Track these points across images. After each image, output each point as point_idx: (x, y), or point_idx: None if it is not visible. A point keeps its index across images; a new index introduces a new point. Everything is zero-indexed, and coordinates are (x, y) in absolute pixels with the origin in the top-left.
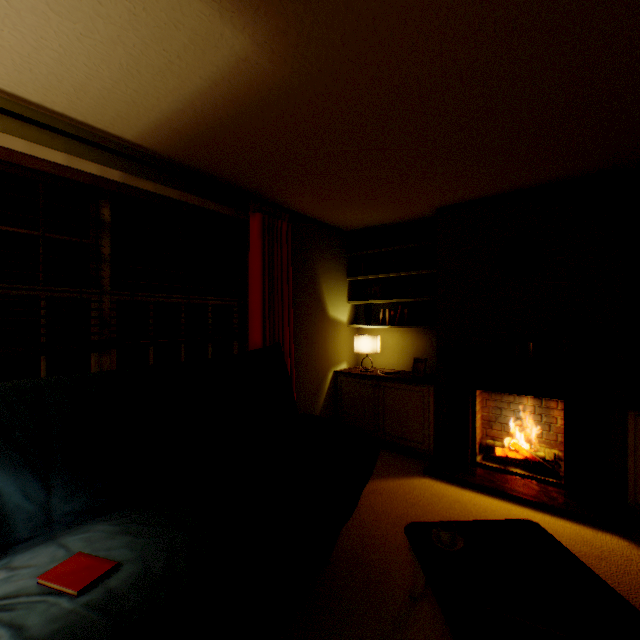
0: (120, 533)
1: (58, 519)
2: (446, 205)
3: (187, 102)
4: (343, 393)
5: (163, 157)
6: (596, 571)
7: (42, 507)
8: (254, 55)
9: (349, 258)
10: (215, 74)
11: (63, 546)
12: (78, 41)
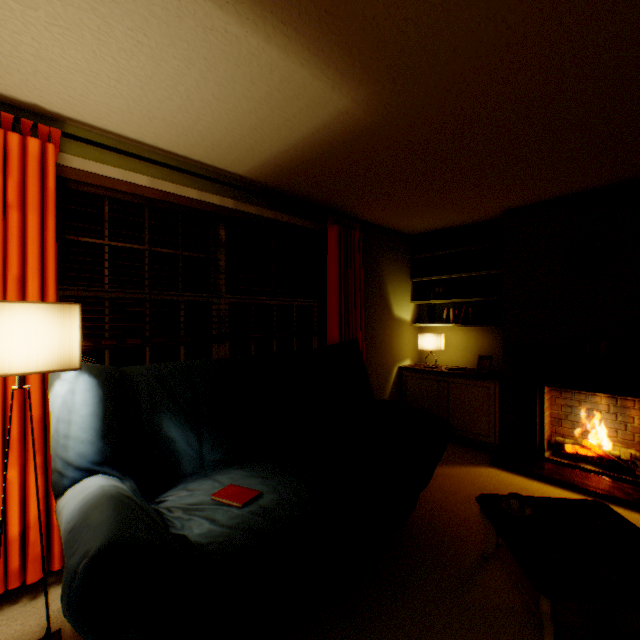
0: (253, 476)
1: (207, 463)
2: (512, 208)
3: (292, 145)
4: (407, 387)
5: (262, 185)
6: None
7: (198, 453)
8: (352, 109)
9: (412, 260)
10: (319, 125)
11: (216, 480)
12: (225, 114)
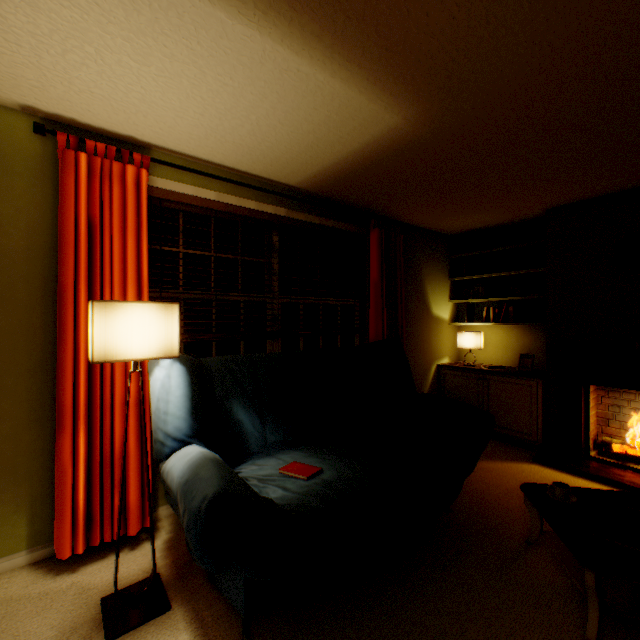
0: (311, 456)
1: (270, 444)
2: (555, 206)
3: (343, 158)
4: (446, 385)
5: (311, 193)
6: None
7: (262, 435)
8: (401, 125)
9: (450, 260)
10: (369, 140)
11: (280, 459)
12: (287, 136)
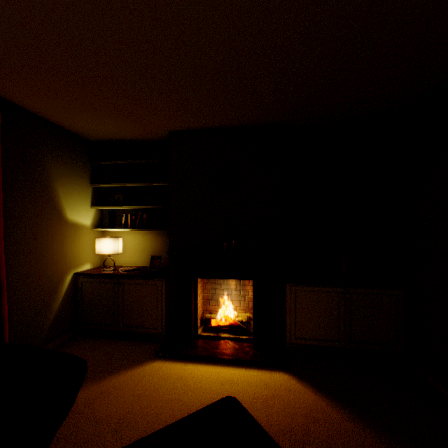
0: None
1: None
2: (176, 130)
3: None
4: (84, 293)
5: None
6: (273, 411)
7: None
8: None
9: (94, 166)
10: None
11: None
12: None
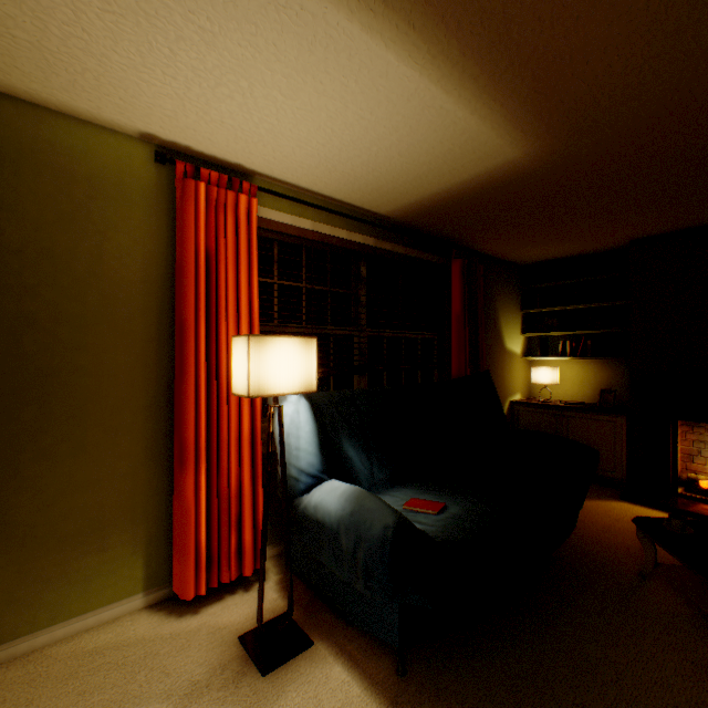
0: (424, 493)
1: (377, 482)
2: (640, 237)
3: (446, 189)
4: (520, 422)
5: (396, 222)
6: None
7: (370, 473)
8: (519, 159)
9: (522, 291)
10: (481, 172)
11: (393, 496)
12: (400, 166)
